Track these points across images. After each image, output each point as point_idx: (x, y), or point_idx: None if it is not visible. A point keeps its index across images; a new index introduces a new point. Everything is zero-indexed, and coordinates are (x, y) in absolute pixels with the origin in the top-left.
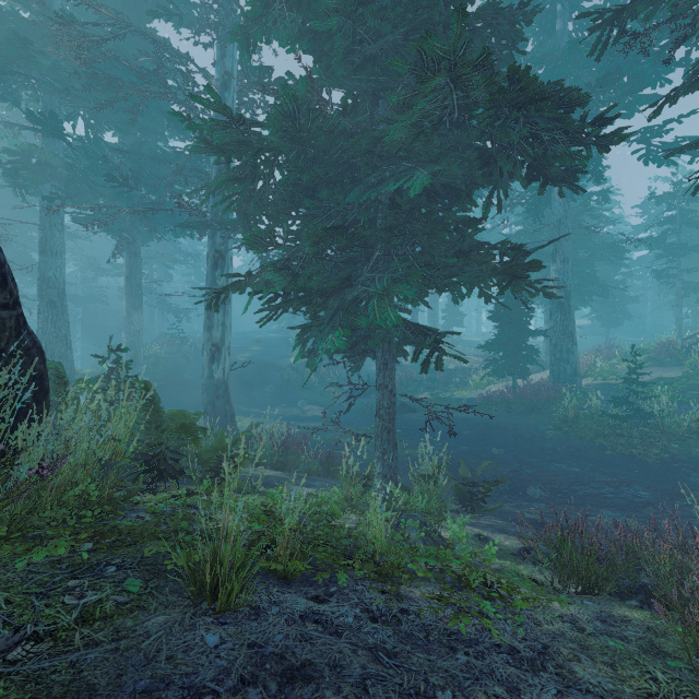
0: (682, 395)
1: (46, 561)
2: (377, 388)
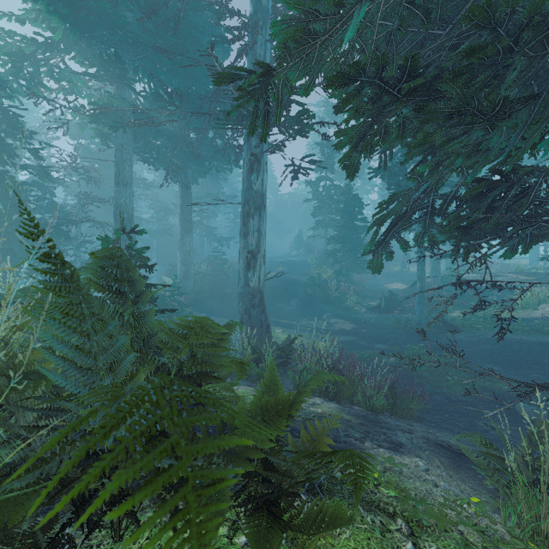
0: None
1: None
2: None
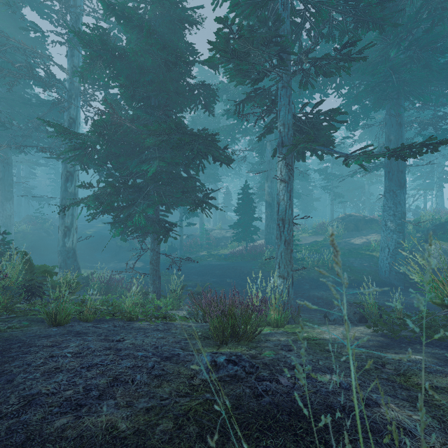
0: (319, 249)
1: None
2: (151, 250)
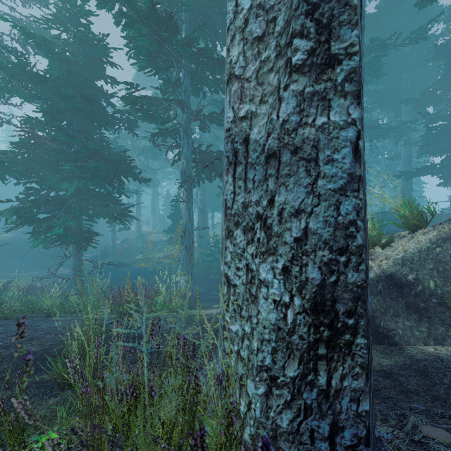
0: None
1: None
2: (73, 257)
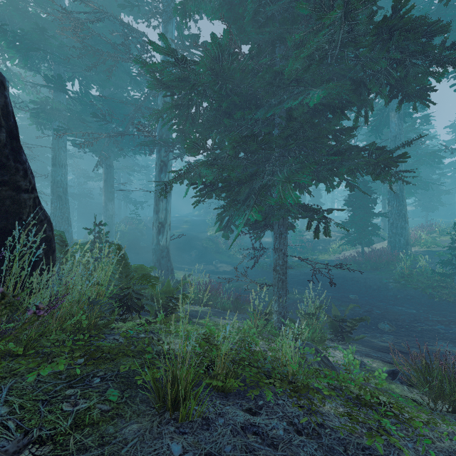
0: None
1: (51, 373)
2: (274, 251)
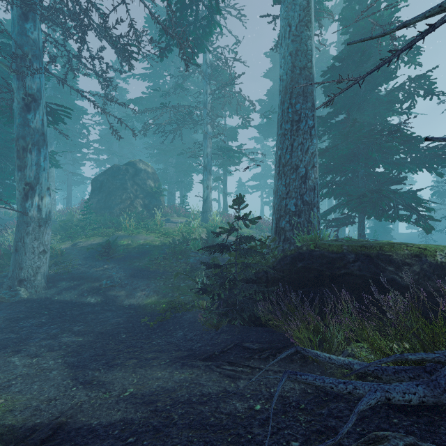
0: None
1: None
2: None
